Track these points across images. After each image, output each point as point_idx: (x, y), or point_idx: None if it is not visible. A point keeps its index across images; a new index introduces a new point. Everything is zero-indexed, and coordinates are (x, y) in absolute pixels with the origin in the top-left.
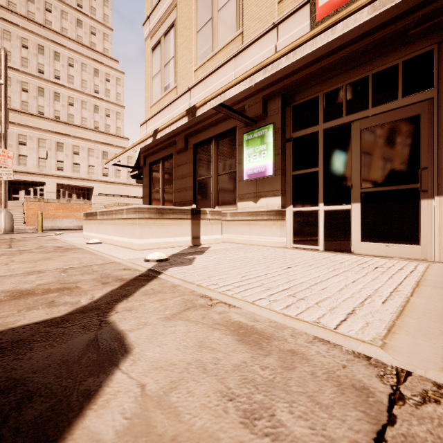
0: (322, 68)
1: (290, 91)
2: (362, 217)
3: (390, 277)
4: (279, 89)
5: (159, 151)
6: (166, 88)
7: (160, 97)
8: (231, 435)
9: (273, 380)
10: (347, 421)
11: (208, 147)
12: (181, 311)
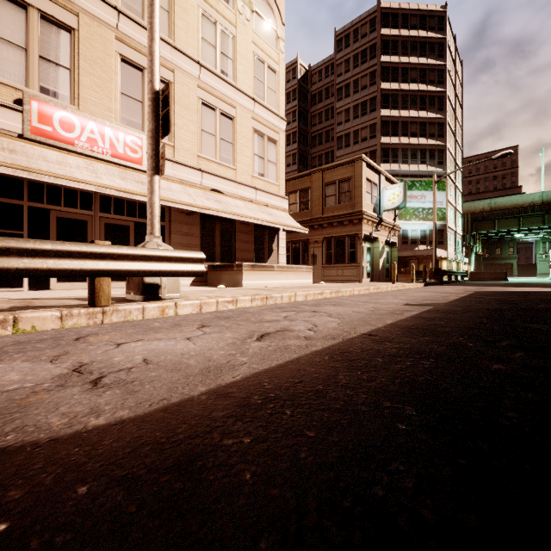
0: None
1: None
2: None
3: None
4: None
5: None
6: None
7: None
8: None
9: None
10: None
11: None
12: None
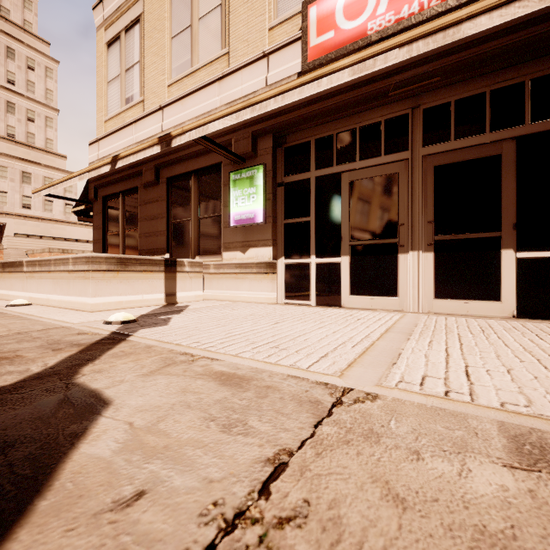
0: (314, 112)
1: (281, 131)
2: (351, 270)
3: (367, 327)
4: (270, 127)
5: (118, 181)
6: (128, 100)
7: (119, 110)
8: (212, 438)
9: (249, 405)
10: (299, 419)
11: (186, 183)
12: (161, 367)
